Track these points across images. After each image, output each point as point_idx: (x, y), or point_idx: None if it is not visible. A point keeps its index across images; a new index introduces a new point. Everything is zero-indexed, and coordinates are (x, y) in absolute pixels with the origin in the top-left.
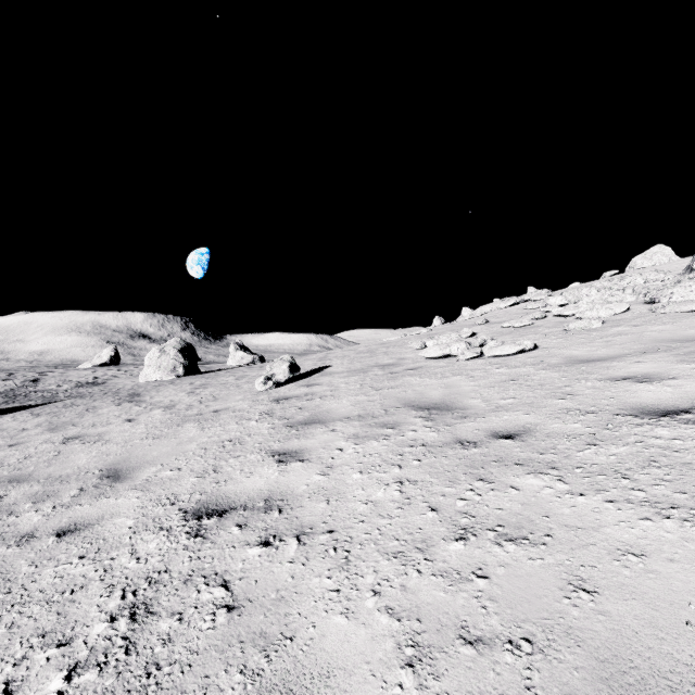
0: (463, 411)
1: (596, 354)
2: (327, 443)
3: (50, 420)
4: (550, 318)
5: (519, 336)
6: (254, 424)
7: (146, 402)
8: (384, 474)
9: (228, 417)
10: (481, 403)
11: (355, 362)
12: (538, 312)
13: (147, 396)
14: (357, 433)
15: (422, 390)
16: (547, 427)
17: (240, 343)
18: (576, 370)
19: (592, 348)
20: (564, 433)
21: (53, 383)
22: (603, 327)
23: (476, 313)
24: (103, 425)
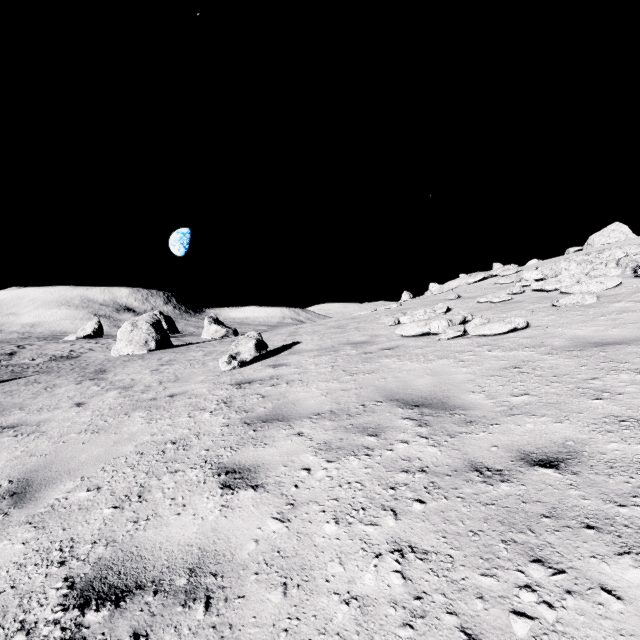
0: (465, 411)
1: (609, 335)
2: (290, 456)
3: (2, 401)
4: (529, 293)
5: (502, 312)
6: (208, 417)
7: (106, 380)
8: (372, 527)
9: (182, 405)
10: (486, 400)
11: (326, 338)
12: (515, 286)
13: (111, 373)
14: (330, 442)
15: (405, 377)
16: (602, 448)
17: (214, 317)
18: (594, 356)
19: (598, 327)
20: (636, 463)
21: (28, 357)
22: (599, 303)
23: (444, 288)
24: (50, 409)
